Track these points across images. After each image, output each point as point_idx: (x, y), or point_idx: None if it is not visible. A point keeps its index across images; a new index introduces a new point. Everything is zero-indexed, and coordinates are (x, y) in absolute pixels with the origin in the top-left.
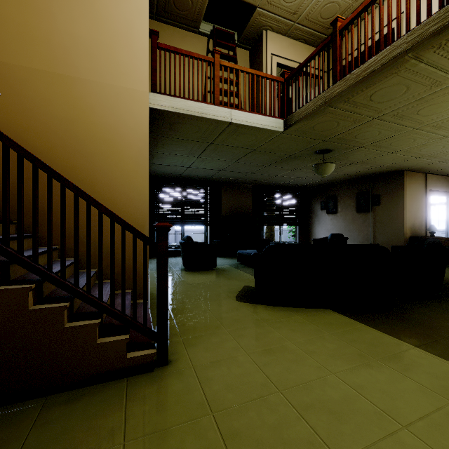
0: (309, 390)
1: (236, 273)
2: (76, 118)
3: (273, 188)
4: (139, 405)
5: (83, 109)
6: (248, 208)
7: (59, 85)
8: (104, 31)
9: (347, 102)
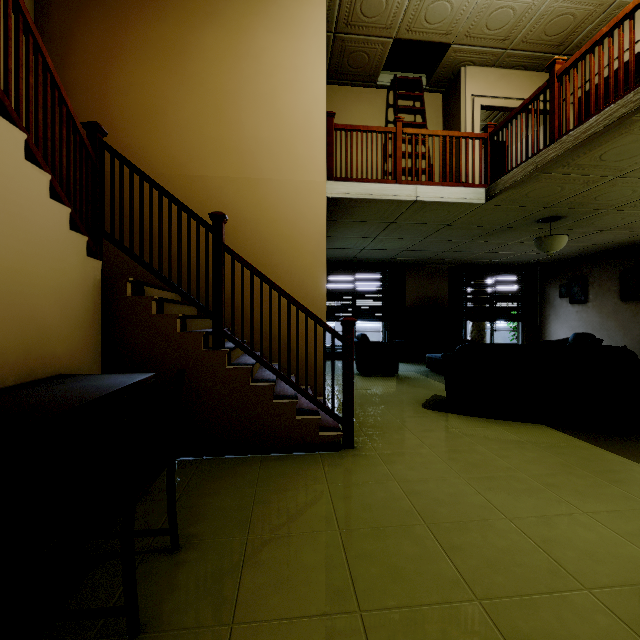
0: (492, 480)
1: (424, 382)
2: (261, 217)
3: (480, 268)
4: (334, 468)
5: (266, 208)
6: (443, 297)
7: (247, 188)
8: (284, 128)
9: (568, 166)
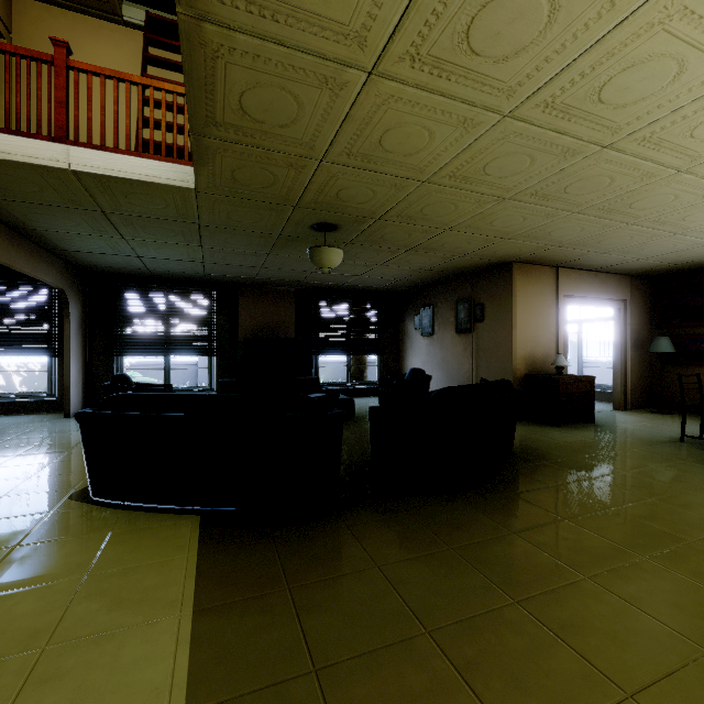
0: None
1: None
2: None
3: (334, 293)
4: None
5: None
6: (288, 325)
7: None
8: None
9: (222, 126)
